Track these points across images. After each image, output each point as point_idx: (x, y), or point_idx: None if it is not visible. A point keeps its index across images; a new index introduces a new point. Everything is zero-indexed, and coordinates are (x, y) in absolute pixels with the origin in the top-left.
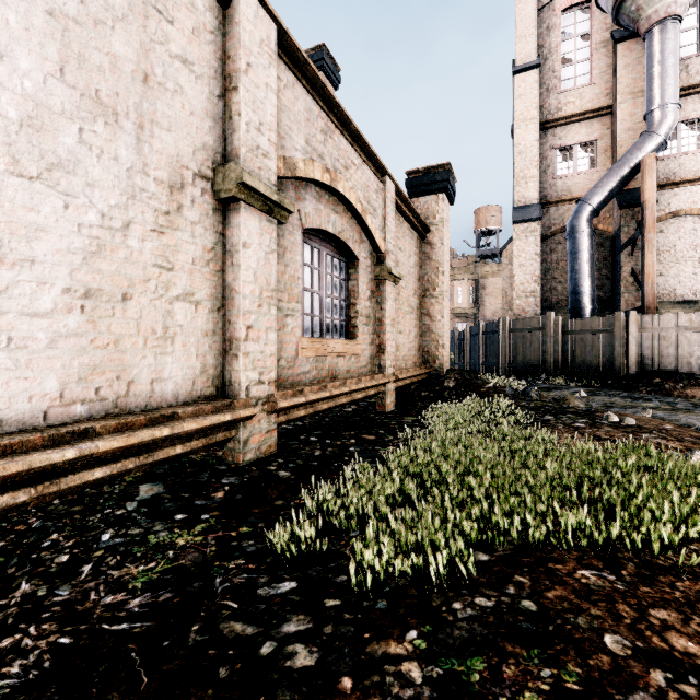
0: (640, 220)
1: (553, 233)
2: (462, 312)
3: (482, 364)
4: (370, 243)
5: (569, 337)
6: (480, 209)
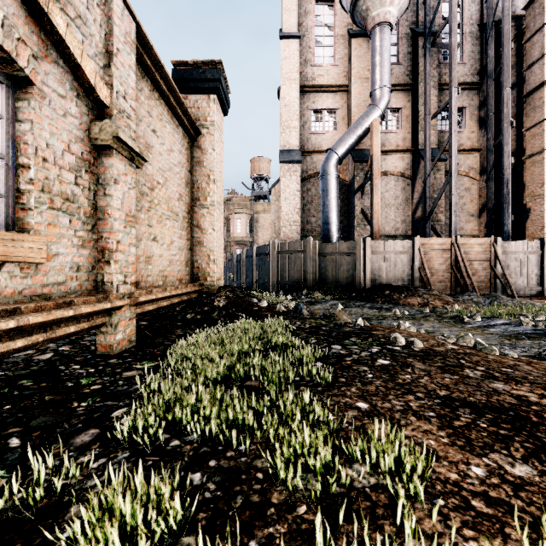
0: (368, 171)
1: (309, 176)
2: (240, 240)
3: (256, 282)
4: (75, 76)
5: (323, 258)
6: (255, 159)
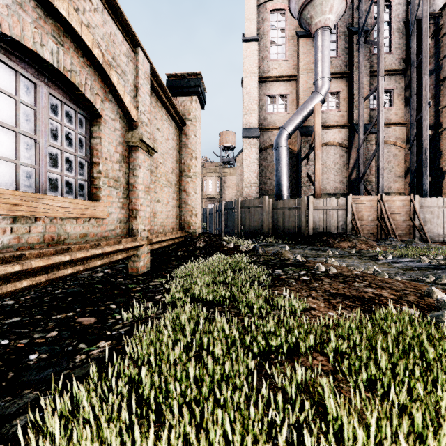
0: (312, 143)
1: (266, 148)
2: (211, 197)
3: (224, 230)
4: (119, 106)
5: (276, 212)
6: (223, 132)
